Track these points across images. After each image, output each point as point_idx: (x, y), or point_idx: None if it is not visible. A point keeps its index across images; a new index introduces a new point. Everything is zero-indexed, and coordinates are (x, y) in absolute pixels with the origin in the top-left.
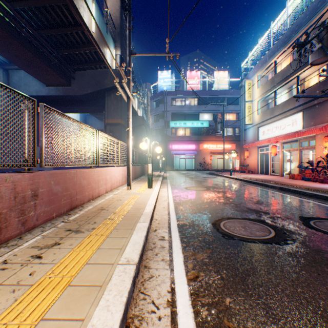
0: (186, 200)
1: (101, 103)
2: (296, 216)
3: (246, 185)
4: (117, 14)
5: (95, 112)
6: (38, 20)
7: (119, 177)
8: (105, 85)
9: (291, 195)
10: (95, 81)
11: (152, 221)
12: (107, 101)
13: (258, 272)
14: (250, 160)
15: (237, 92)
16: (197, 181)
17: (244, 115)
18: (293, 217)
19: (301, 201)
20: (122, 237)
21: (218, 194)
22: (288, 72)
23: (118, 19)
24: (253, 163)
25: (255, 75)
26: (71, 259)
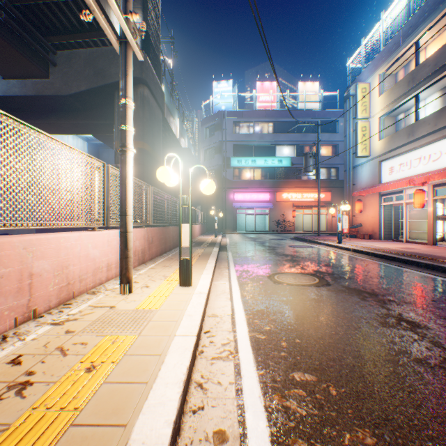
0: (298, 347)
1: (108, 114)
2: None
3: (394, 268)
4: None
5: (100, 132)
6: None
7: (106, 257)
8: (113, 76)
9: None
10: (93, 69)
11: None
12: (118, 108)
13: None
14: (365, 217)
15: (333, 113)
16: (284, 255)
17: (356, 142)
18: None
19: None
20: None
21: (367, 305)
22: None
23: None
24: (371, 222)
25: (376, 74)
26: None
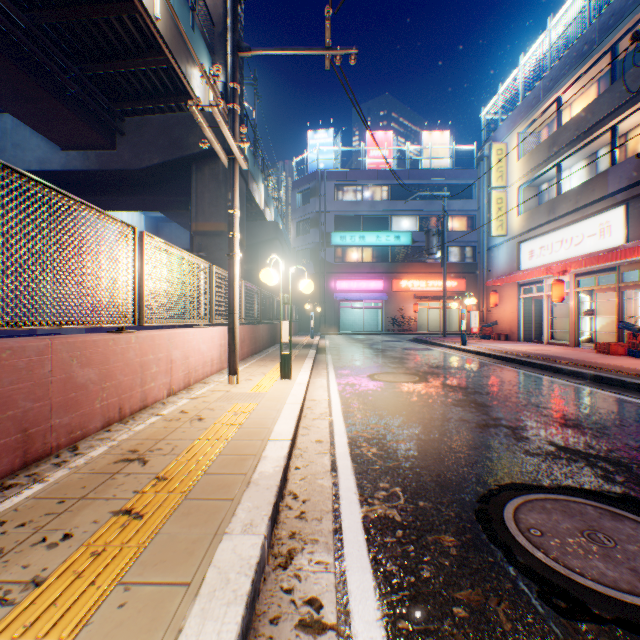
0: (378, 415)
1: (183, 189)
2: None
3: (507, 369)
4: None
5: (170, 209)
6: None
7: (210, 352)
8: (191, 147)
9: (633, 396)
10: (168, 139)
11: (281, 507)
12: (196, 184)
13: None
14: (502, 313)
15: (468, 173)
16: (393, 357)
17: (489, 217)
18: None
19: None
20: None
21: (452, 394)
22: (591, 118)
23: (219, 5)
24: (508, 319)
25: (514, 132)
26: None
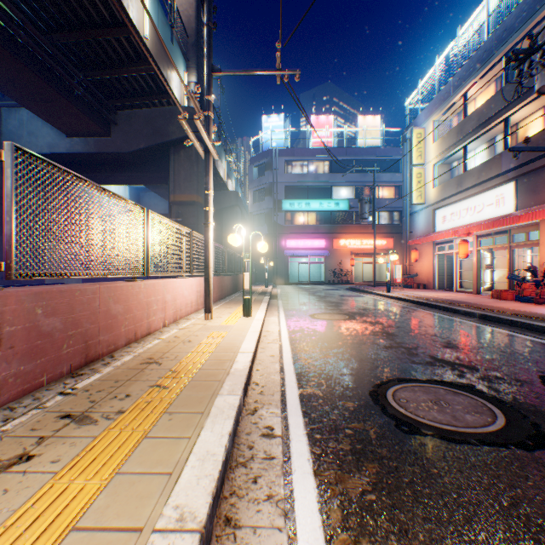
0: (314, 340)
1: (163, 167)
2: (534, 375)
3: (418, 311)
4: (191, 11)
5: (152, 183)
6: (46, 15)
7: (190, 297)
8: (170, 134)
9: (505, 329)
10: (151, 128)
11: (248, 388)
12: (174, 163)
13: (505, 541)
14: (421, 266)
15: (396, 151)
16: (331, 302)
17: (411, 189)
18: (528, 378)
19: (528, 342)
20: (179, 437)
21: (371, 328)
22: (489, 111)
23: (192, 20)
24: (426, 272)
25: (430, 120)
26: (37, 514)
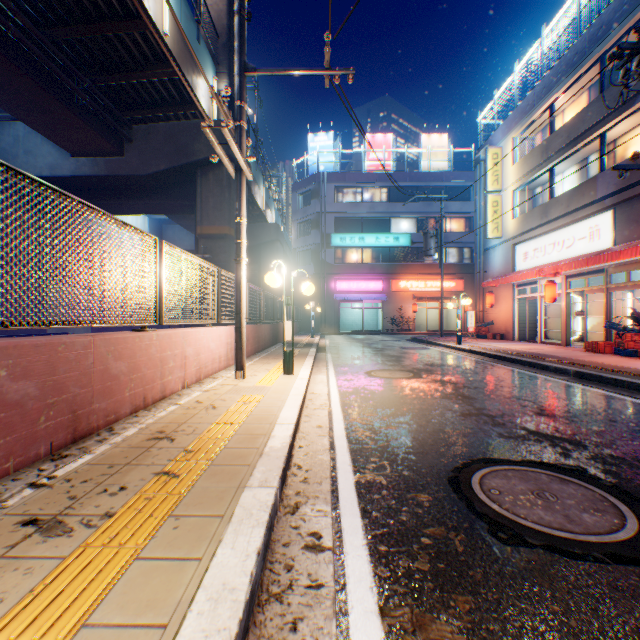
0: (372, 406)
1: (188, 193)
2: None
3: (497, 367)
4: (222, 4)
5: (175, 212)
6: (43, 5)
7: (218, 350)
8: (196, 154)
9: (609, 390)
10: (174, 146)
11: (288, 474)
12: (201, 189)
13: None
14: (498, 313)
15: (466, 175)
16: (390, 356)
17: (485, 220)
18: None
19: None
20: (184, 559)
21: (442, 389)
22: (581, 126)
23: (223, 16)
24: (503, 319)
25: (509, 137)
26: None
